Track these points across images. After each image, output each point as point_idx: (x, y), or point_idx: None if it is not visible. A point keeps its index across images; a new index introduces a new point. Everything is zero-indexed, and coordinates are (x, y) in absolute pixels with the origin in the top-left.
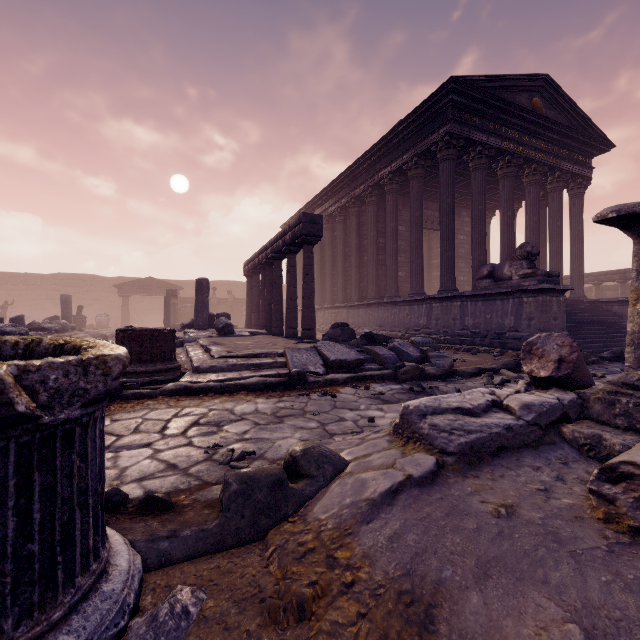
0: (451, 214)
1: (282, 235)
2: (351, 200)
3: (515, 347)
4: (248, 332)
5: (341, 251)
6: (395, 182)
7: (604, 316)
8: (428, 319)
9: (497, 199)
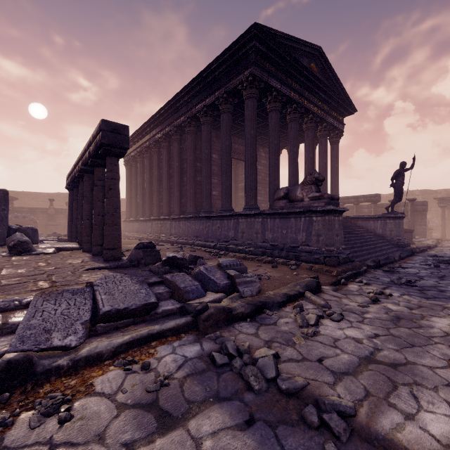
0: (254, 144)
1: (88, 146)
2: (174, 129)
3: (307, 260)
4: (55, 248)
5: (166, 172)
6: (209, 115)
7: (354, 228)
8: (235, 232)
9: (284, 141)
